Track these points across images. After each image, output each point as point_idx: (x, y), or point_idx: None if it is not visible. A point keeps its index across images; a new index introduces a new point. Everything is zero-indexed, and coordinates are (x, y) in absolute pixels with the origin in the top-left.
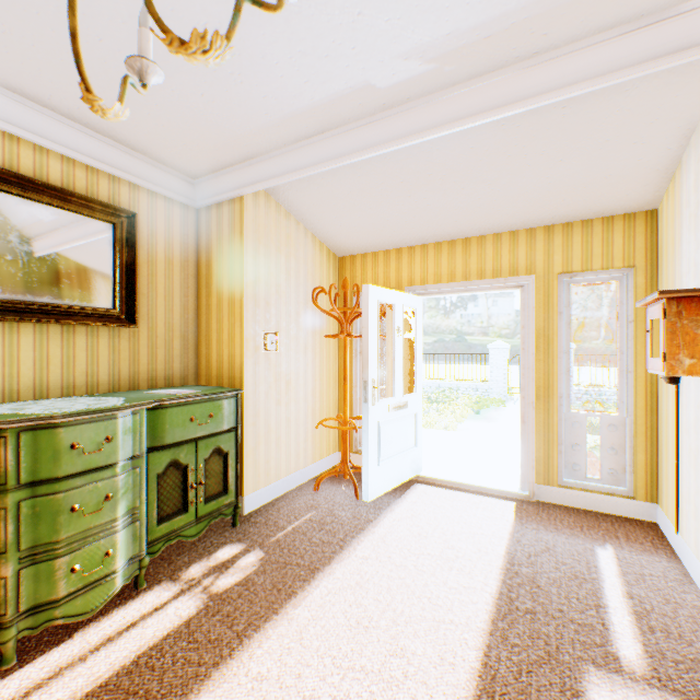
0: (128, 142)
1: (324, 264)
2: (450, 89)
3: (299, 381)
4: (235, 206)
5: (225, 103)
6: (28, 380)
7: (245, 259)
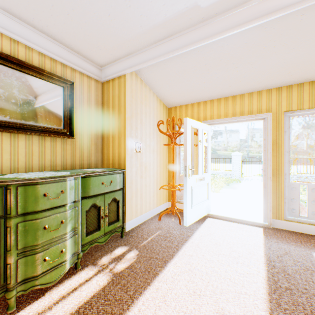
0: (70, 46)
1: (161, 110)
2: (240, 6)
3: (150, 166)
4: (121, 79)
5: (120, 20)
6: (23, 162)
7: (126, 105)
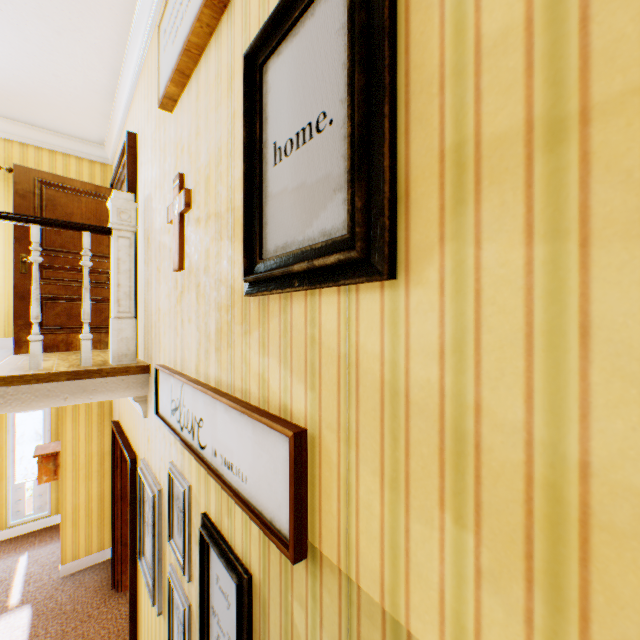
0: None
1: None
2: None
3: None
4: None
5: None
6: None
7: None
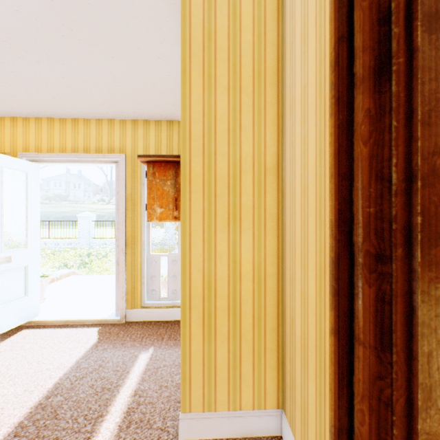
0: None
1: None
2: None
3: None
4: None
5: None
6: None
7: None
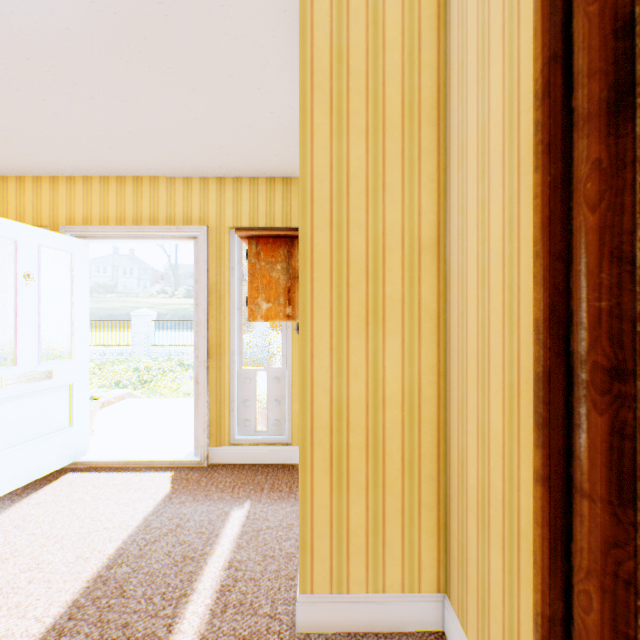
0: None
1: None
2: None
3: None
4: None
5: None
6: None
7: None
